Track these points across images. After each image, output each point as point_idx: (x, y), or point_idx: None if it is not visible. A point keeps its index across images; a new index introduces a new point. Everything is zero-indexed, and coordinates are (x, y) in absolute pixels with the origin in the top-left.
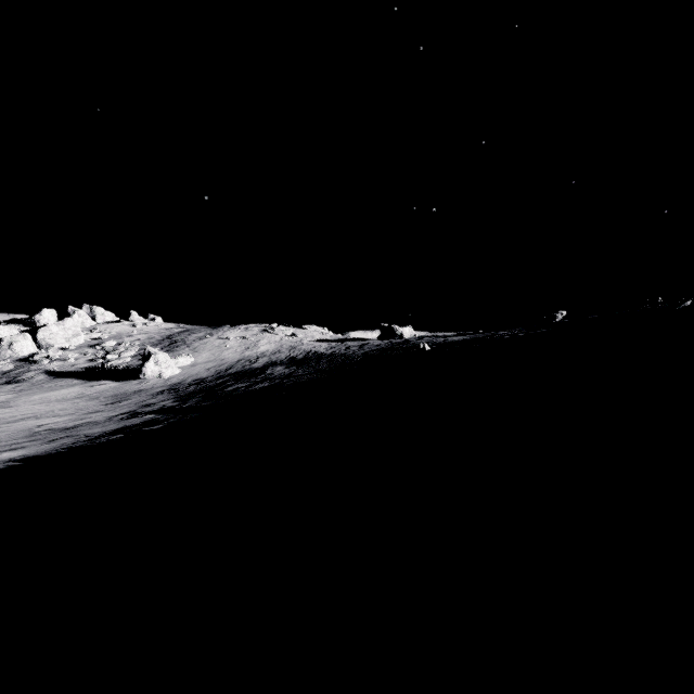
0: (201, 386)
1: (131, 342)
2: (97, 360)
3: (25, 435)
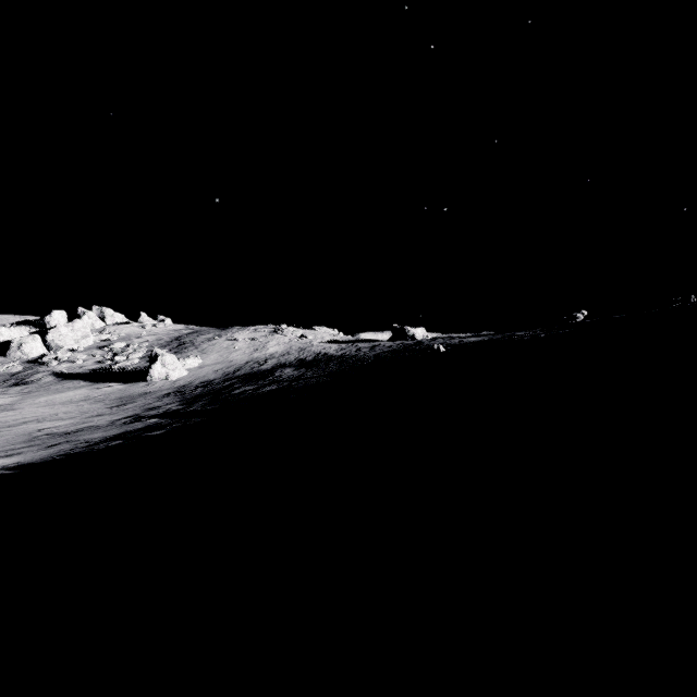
0: (207, 389)
1: (140, 343)
2: (105, 362)
3: (24, 440)
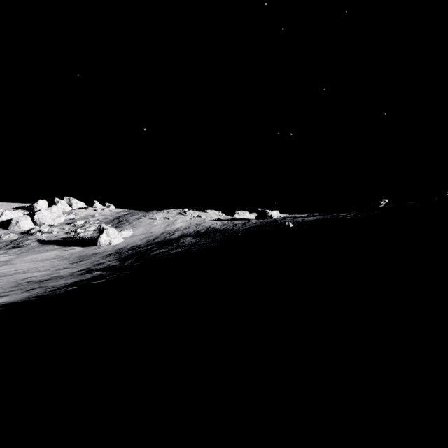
0: (136, 251)
1: (93, 221)
2: (70, 233)
3: (12, 285)
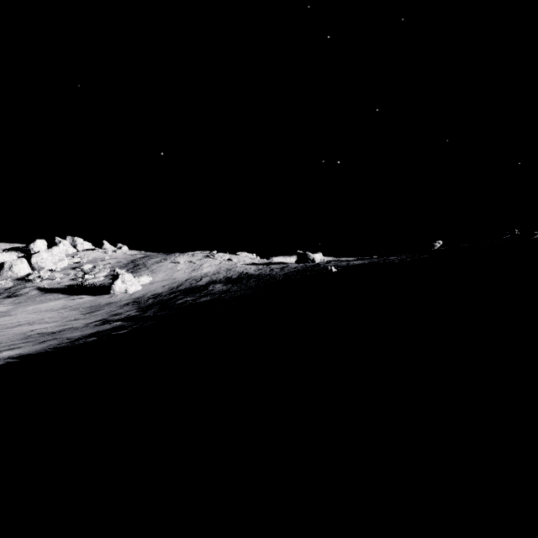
0: (157, 299)
1: (104, 265)
2: (77, 279)
3: (21, 338)
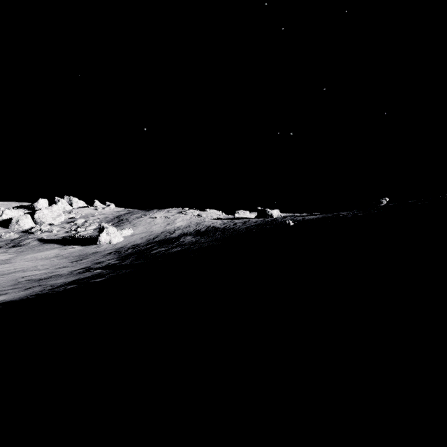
0: (136, 249)
1: (94, 220)
2: (71, 232)
3: (11, 284)
